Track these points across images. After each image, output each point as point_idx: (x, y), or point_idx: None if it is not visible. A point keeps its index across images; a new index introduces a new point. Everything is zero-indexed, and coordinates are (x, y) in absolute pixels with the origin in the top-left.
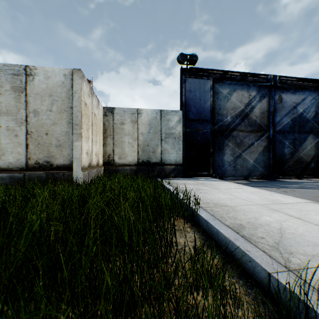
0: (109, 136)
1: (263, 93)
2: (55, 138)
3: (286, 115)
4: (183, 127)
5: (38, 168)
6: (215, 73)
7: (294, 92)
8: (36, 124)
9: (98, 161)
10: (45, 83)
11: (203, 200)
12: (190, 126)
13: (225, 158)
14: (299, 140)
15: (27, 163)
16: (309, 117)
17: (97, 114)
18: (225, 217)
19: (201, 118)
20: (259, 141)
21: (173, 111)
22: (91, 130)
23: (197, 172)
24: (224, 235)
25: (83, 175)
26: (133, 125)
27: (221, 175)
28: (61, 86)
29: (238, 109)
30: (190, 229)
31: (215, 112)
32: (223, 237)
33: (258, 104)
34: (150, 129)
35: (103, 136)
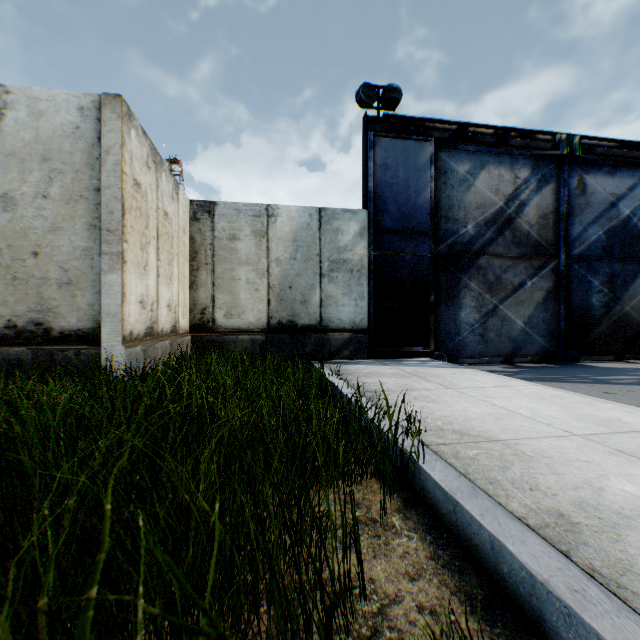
0: (205, 266)
1: (546, 174)
2: (57, 264)
3: (595, 222)
4: (369, 246)
5: (13, 339)
6: (440, 128)
7: (612, 172)
8: (9, 230)
9: (176, 323)
10: (31, 129)
11: (426, 420)
12: (385, 244)
13: (462, 315)
14: (622, 277)
15: None
16: None
17: (174, 215)
18: (502, 482)
19: (409, 228)
20: (536, 279)
21: (347, 211)
22: (156, 249)
23: (400, 347)
24: (523, 566)
25: (128, 356)
26: (257, 241)
27: (453, 353)
28: (71, 136)
29: (491, 209)
30: (400, 519)
31: (440, 214)
32: (521, 572)
33: (535, 197)
34: (296, 251)
35: (190, 267)
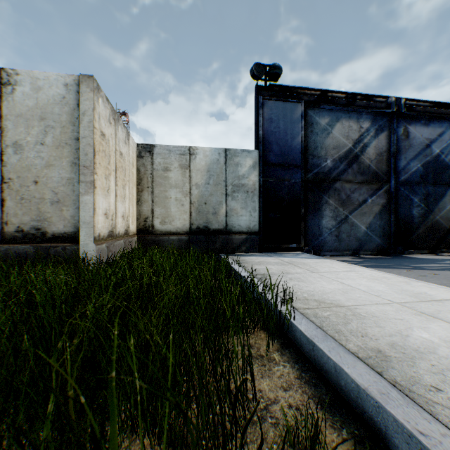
0: (147, 189)
1: (381, 125)
2: (50, 189)
3: (415, 158)
4: (259, 175)
5: (21, 239)
6: (308, 93)
7: (427, 123)
8: (18, 166)
9: (127, 228)
10: (33, 99)
11: (297, 293)
12: (271, 174)
13: (323, 222)
14: (434, 196)
15: (2, 231)
16: (449, 162)
17: (126, 154)
18: (344, 332)
19: (287, 162)
20: (374, 197)
21: (244, 151)
22: (115, 178)
23: (280, 244)
24: (353, 380)
25: (97, 251)
26: (183, 172)
27: (317, 248)
28: (59, 103)
29: (343, 149)
30: (278, 355)
31: (308, 153)
32: (352, 384)
33: (374, 141)
34: (209, 178)
35: (136, 189)
